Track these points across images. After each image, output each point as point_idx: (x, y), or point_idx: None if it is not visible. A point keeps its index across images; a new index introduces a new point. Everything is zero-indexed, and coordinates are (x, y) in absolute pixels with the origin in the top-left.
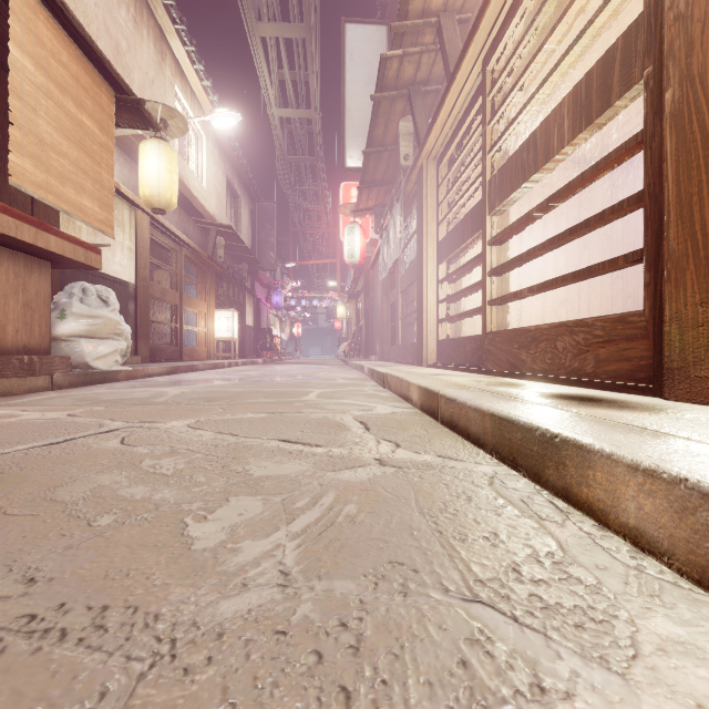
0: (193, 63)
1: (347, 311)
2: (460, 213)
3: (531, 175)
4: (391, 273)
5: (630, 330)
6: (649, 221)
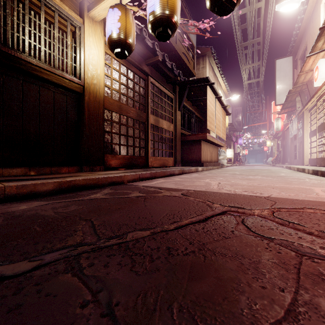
0: (223, 81)
1: (271, 143)
2: None
3: (322, 130)
4: (294, 134)
5: None
6: None
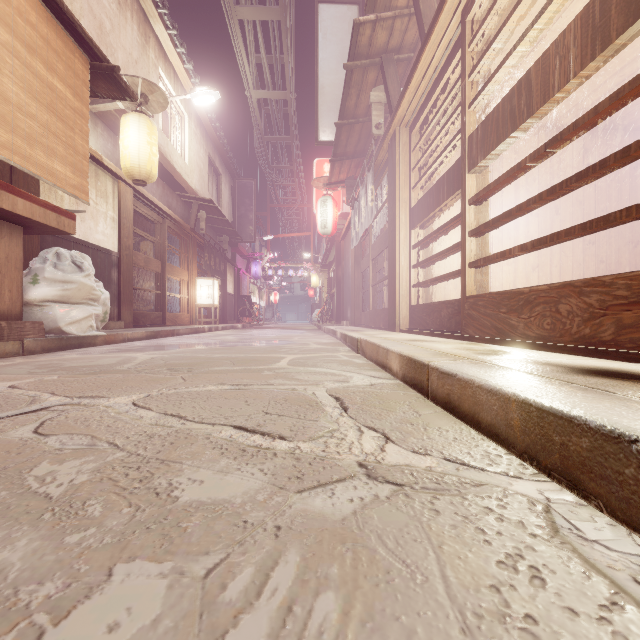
0: (175, 47)
1: (320, 280)
2: (432, 179)
3: (523, 121)
4: (362, 242)
5: None
6: None
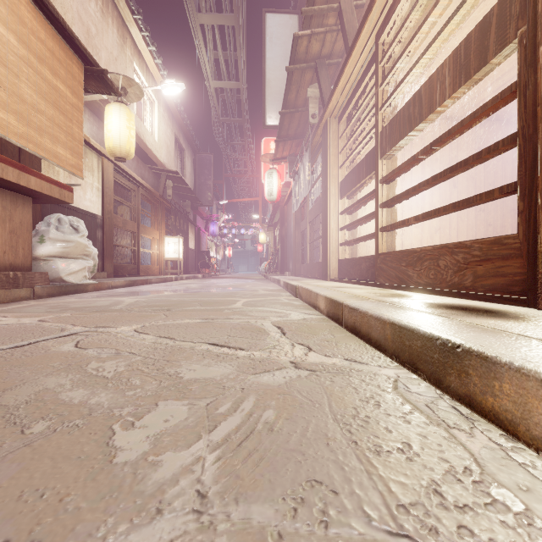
0: (148, 45)
1: (267, 238)
2: (356, 159)
3: (416, 125)
4: (301, 207)
5: (505, 251)
6: (523, 157)
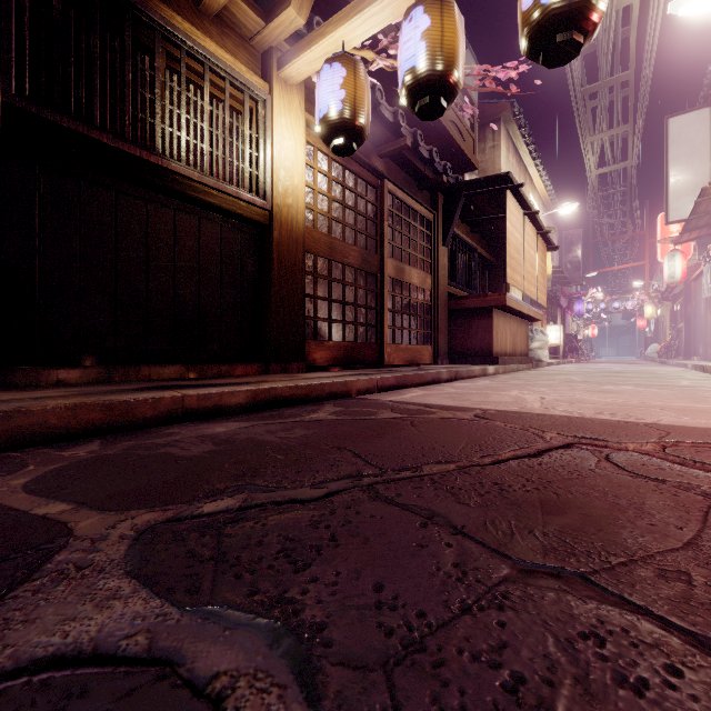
0: (538, 172)
1: (656, 310)
2: None
3: None
4: None
5: None
6: None
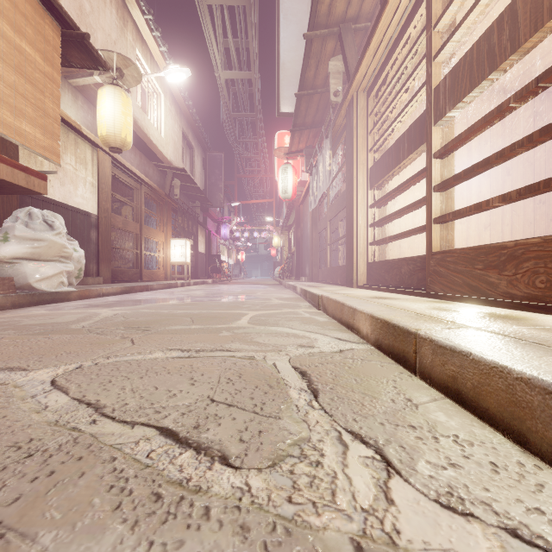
0: (151, 31)
1: (281, 241)
2: (388, 142)
3: (505, 58)
4: (319, 205)
5: None
6: None
